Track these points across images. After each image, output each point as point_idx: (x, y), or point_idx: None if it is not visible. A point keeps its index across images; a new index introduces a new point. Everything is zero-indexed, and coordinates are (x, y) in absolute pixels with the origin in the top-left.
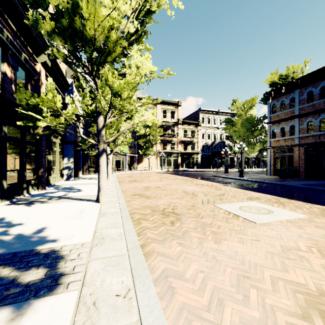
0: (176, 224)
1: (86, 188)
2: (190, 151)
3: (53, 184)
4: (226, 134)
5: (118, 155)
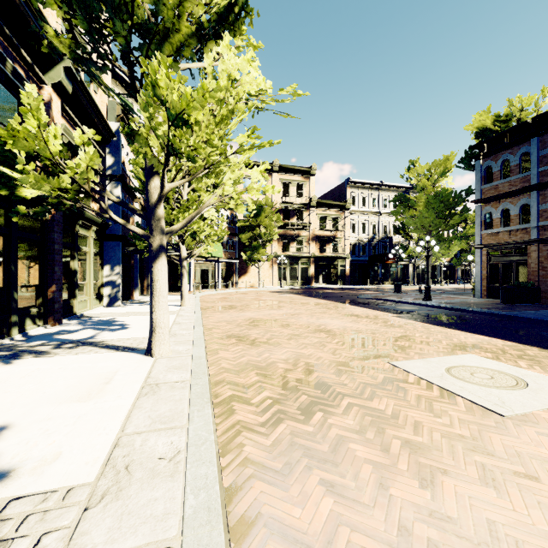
0: (315, 417)
1: (138, 322)
2: (331, 253)
3: (80, 314)
4: (394, 224)
5: (204, 261)
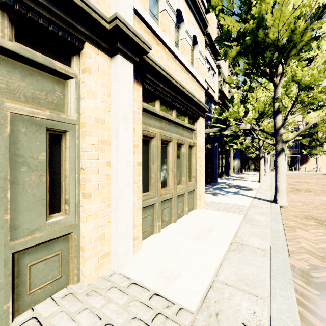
0: (300, 192)
1: (250, 178)
2: None
3: (230, 175)
4: None
5: None
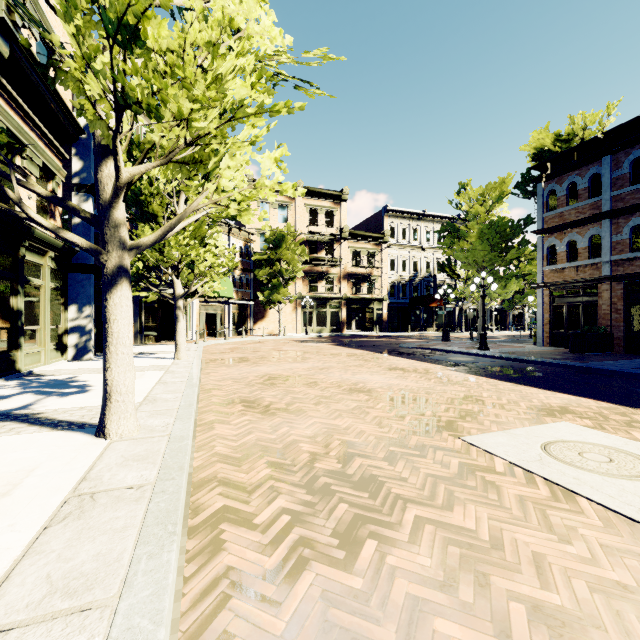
0: (364, 551)
1: None
2: (366, 295)
3: (27, 371)
4: (438, 261)
5: (211, 303)
